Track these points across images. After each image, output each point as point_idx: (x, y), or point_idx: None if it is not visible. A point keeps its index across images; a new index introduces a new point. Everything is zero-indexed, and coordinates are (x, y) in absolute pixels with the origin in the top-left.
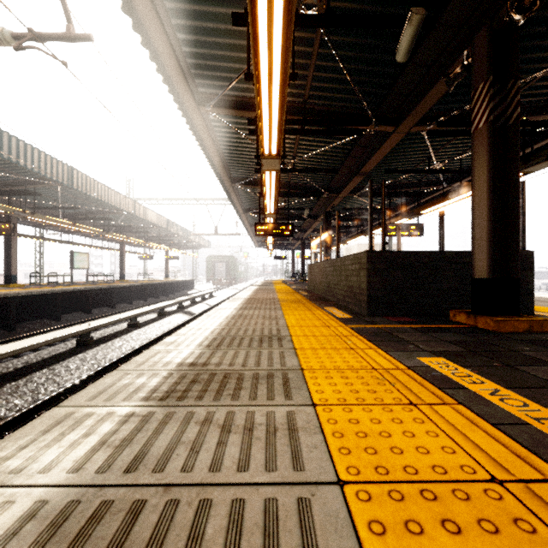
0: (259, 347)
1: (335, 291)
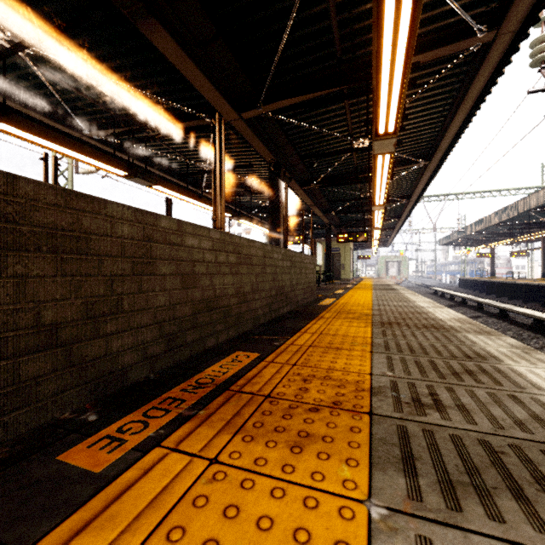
0: (384, 295)
1: (294, 294)
